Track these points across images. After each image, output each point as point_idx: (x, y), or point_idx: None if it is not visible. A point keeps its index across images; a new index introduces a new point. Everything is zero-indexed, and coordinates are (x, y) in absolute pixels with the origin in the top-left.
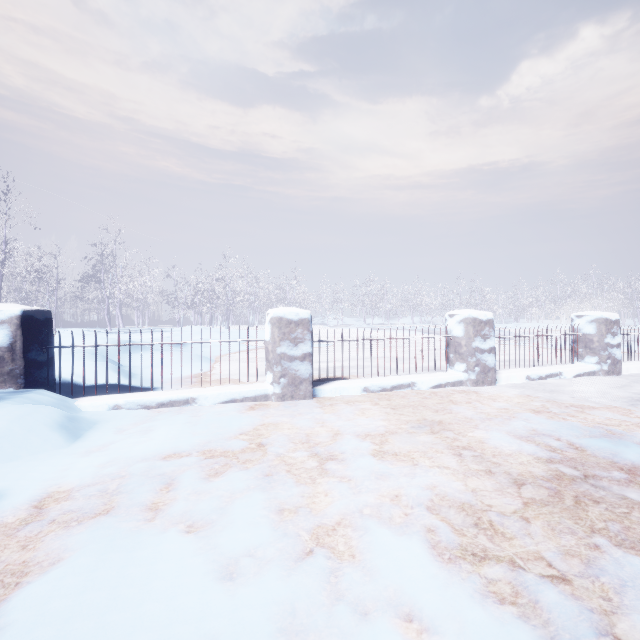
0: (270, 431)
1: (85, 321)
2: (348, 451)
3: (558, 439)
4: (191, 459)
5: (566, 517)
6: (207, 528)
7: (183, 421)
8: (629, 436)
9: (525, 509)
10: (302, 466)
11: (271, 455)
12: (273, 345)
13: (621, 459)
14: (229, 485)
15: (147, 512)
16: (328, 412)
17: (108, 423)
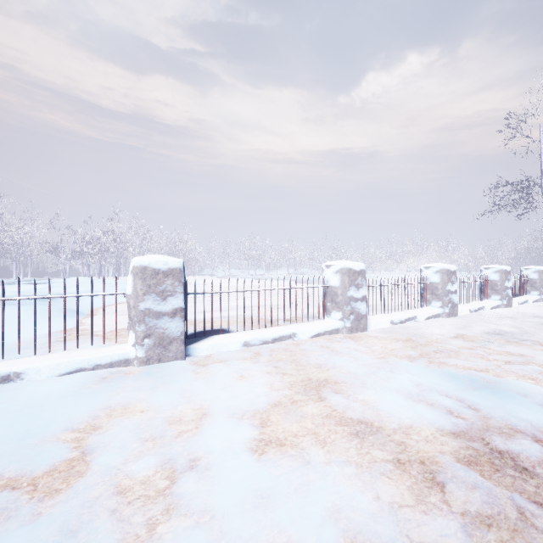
0: (113, 420)
1: None
2: (217, 449)
3: (447, 396)
4: None
5: None
6: None
7: None
8: (505, 385)
9: None
10: (141, 493)
11: (95, 475)
12: (135, 300)
13: (518, 420)
14: None
15: None
16: (200, 378)
17: None
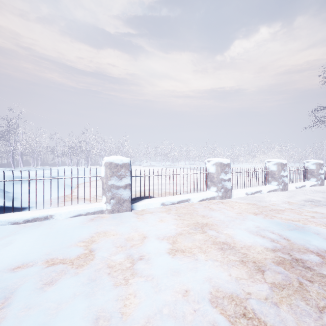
0: (100, 238)
1: None
2: (152, 252)
3: (273, 233)
4: (34, 269)
5: (299, 299)
6: None
7: (39, 234)
8: (307, 228)
9: (272, 294)
10: (119, 268)
11: (98, 260)
12: (106, 179)
13: (310, 245)
14: (58, 295)
15: None
16: (140, 220)
17: None
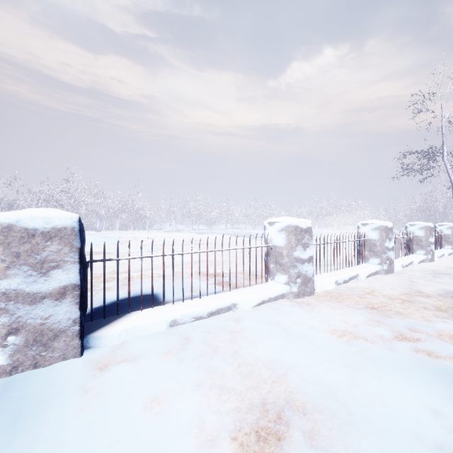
0: None
1: None
2: None
3: None
4: None
5: None
6: None
7: None
8: None
9: None
10: None
11: None
12: None
13: None
14: None
15: None
16: (84, 410)
17: None
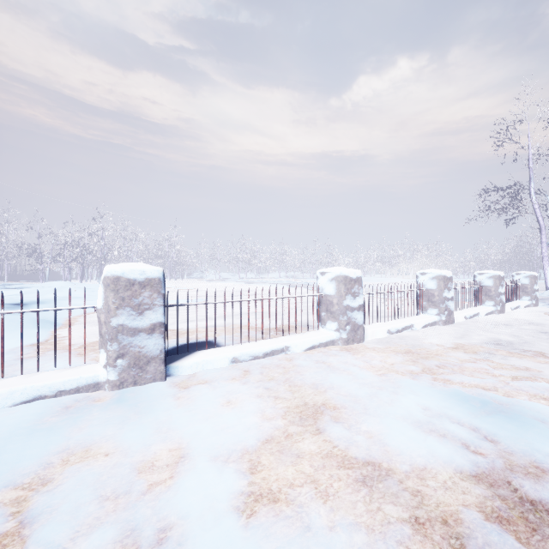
0: (69, 468)
1: None
2: (194, 512)
3: (459, 423)
4: None
5: None
6: None
7: None
8: (518, 408)
9: None
10: None
11: None
12: (106, 314)
13: (543, 455)
14: None
15: None
16: (181, 406)
17: None
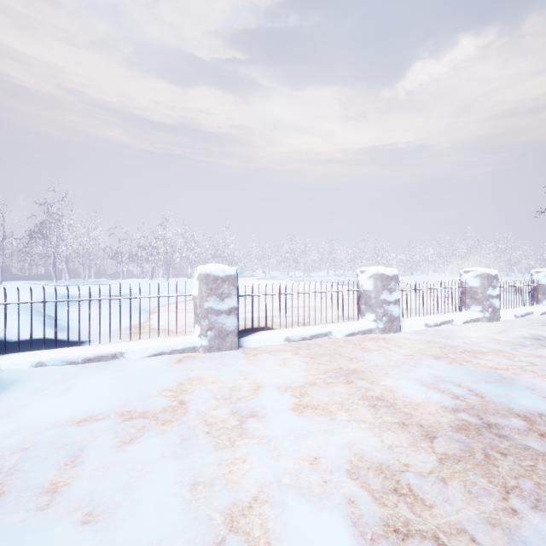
0: (194, 386)
1: (33, 274)
2: (269, 407)
3: (459, 386)
4: (106, 423)
5: (479, 475)
6: (107, 516)
7: (107, 378)
8: (518, 380)
9: (440, 468)
10: (222, 426)
11: (192, 414)
12: (201, 300)
13: (516, 405)
14: (142, 455)
15: (42, 497)
16: (252, 363)
17: (26, 383)
